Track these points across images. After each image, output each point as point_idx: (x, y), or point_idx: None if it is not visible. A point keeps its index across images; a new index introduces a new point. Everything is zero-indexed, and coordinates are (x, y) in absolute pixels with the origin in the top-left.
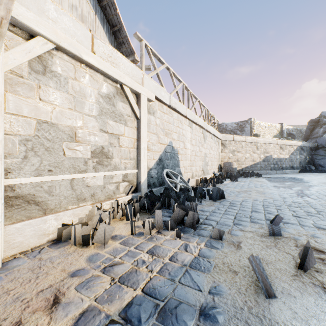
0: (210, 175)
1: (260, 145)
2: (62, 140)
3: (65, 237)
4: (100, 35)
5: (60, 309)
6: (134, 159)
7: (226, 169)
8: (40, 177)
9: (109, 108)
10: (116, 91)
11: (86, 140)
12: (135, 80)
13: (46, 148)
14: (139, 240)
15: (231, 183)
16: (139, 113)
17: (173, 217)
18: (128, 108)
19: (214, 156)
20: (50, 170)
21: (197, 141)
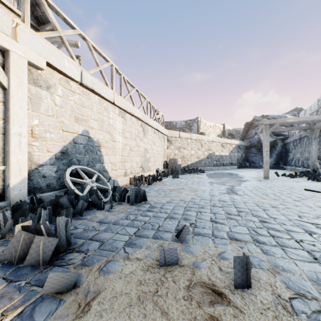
0: (151, 173)
1: (204, 143)
2: None
3: None
4: None
5: None
6: None
7: (172, 165)
8: None
9: None
10: None
11: None
12: None
13: None
14: None
15: (171, 180)
16: (8, 80)
17: (11, 248)
18: None
19: (158, 152)
20: None
21: (133, 135)
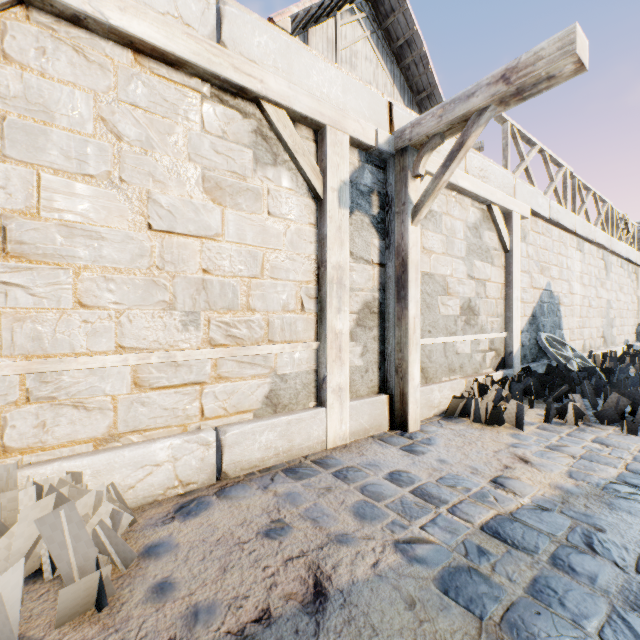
0: (618, 348)
1: None
2: (437, 294)
3: (456, 412)
4: None
5: (539, 466)
6: (501, 316)
7: None
8: (423, 339)
9: (475, 243)
10: (482, 216)
11: (455, 292)
12: (505, 192)
13: (426, 305)
14: (563, 429)
15: None
16: (509, 243)
17: (606, 406)
18: (494, 238)
19: (626, 306)
20: (429, 331)
21: (592, 277)
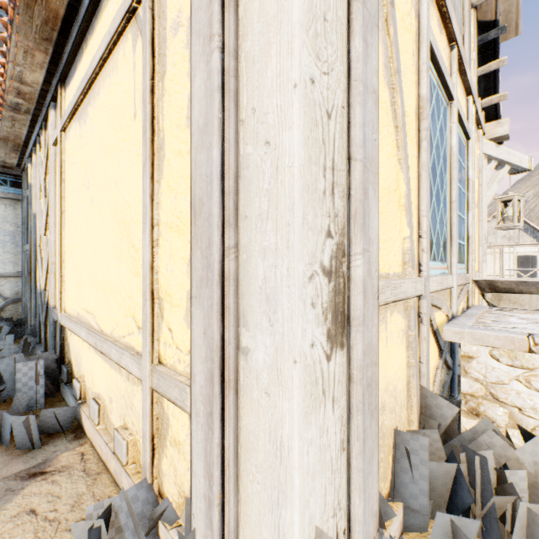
0: None
1: None
2: None
3: None
4: (524, 239)
5: None
6: None
7: None
8: None
9: None
10: None
11: None
12: None
13: None
14: None
15: None
16: None
17: None
18: None
19: None
20: None
21: None
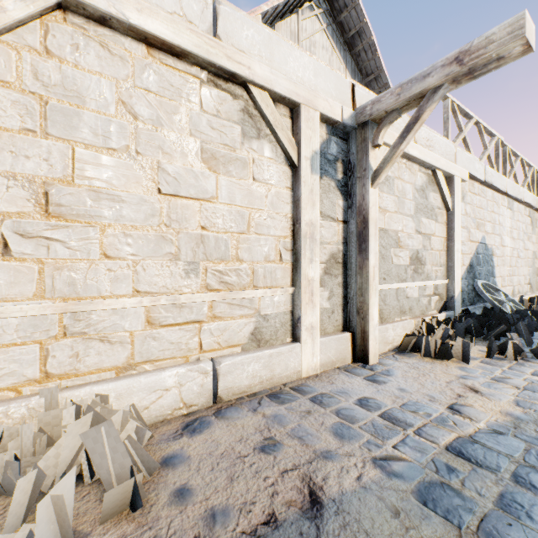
0: None
1: None
2: (391, 246)
3: (408, 348)
4: None
5: (488, 395)
6: (443, 266)
7: None
8: (379, 285)
9: (422, 202)
10: (428, 179)
11: (406, 245)
12: (448, 159)
13: (381, 256)
14: (504, 363)
15: None
16: (451, 203)
17: None
18: (438, 198)
19: None
20: (384, 278)
21: (520, 232)
